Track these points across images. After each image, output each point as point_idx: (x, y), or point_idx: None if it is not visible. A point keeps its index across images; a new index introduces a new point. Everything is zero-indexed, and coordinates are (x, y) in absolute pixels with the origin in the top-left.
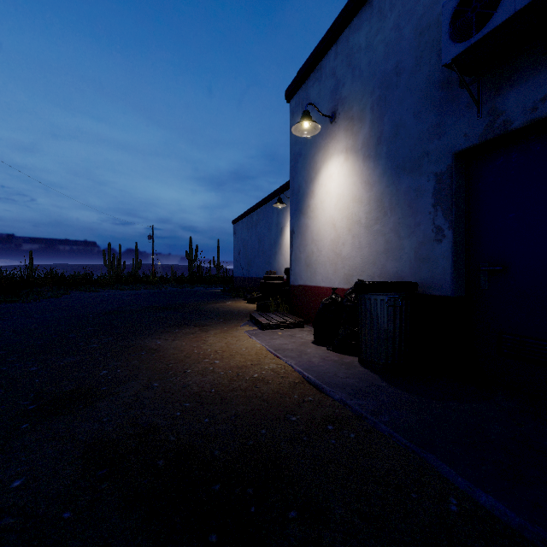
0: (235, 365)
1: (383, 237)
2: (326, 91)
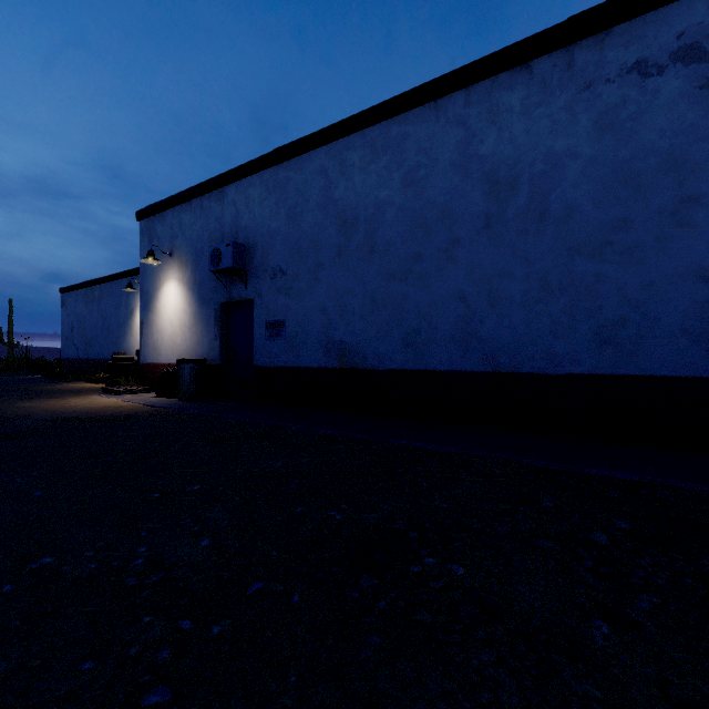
0: (102, 406)
1: (197, 335)
2: (168, 234)
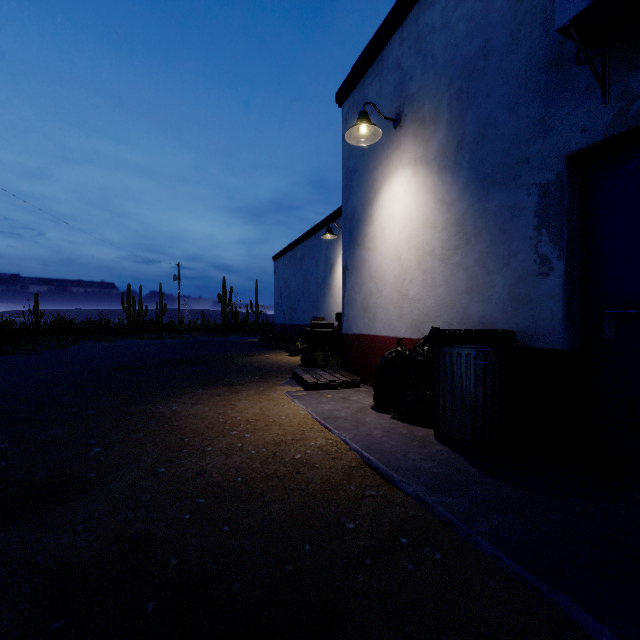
0: (271, 440)
1: (465, 271)
2: (389, 87)
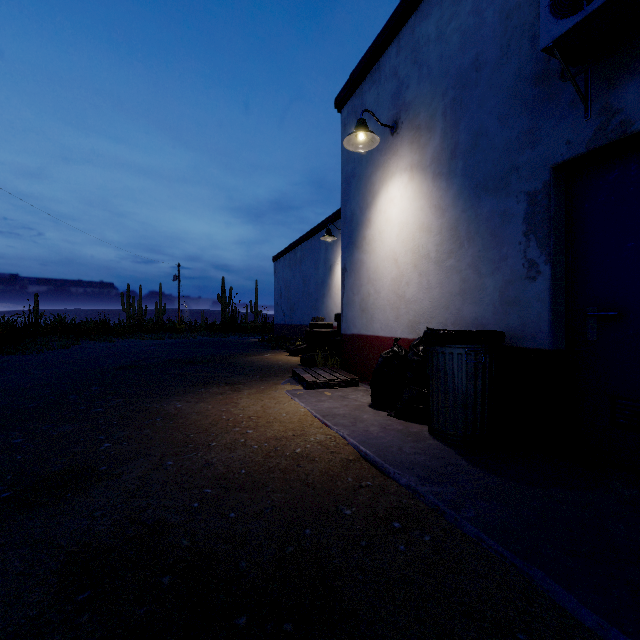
0: (272, 436)
1: (458, 274)
2: (386, 95)
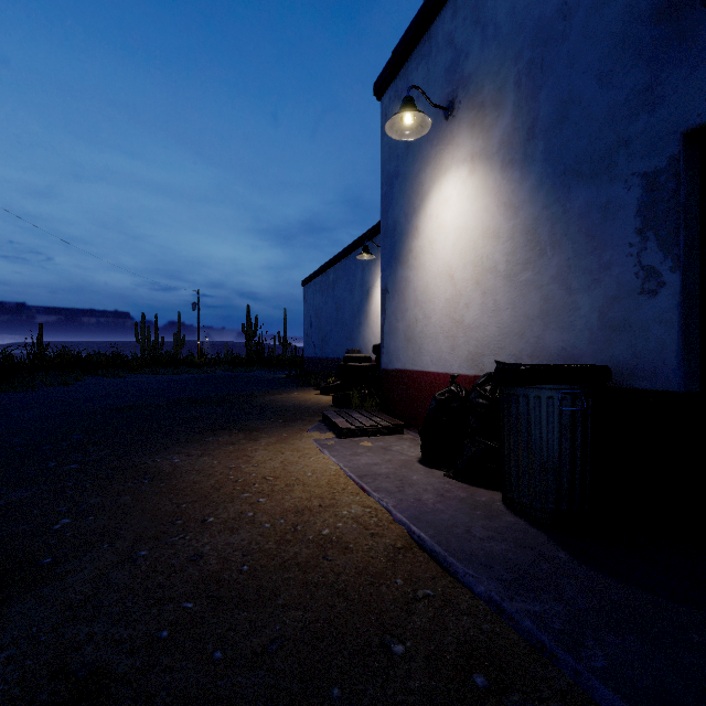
0: (292, 507)
1: (538, 291)
2: (439, 70)
